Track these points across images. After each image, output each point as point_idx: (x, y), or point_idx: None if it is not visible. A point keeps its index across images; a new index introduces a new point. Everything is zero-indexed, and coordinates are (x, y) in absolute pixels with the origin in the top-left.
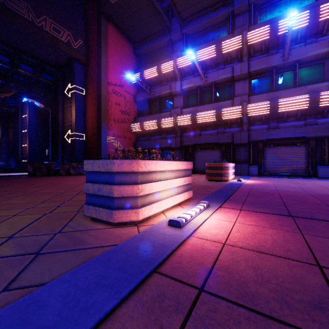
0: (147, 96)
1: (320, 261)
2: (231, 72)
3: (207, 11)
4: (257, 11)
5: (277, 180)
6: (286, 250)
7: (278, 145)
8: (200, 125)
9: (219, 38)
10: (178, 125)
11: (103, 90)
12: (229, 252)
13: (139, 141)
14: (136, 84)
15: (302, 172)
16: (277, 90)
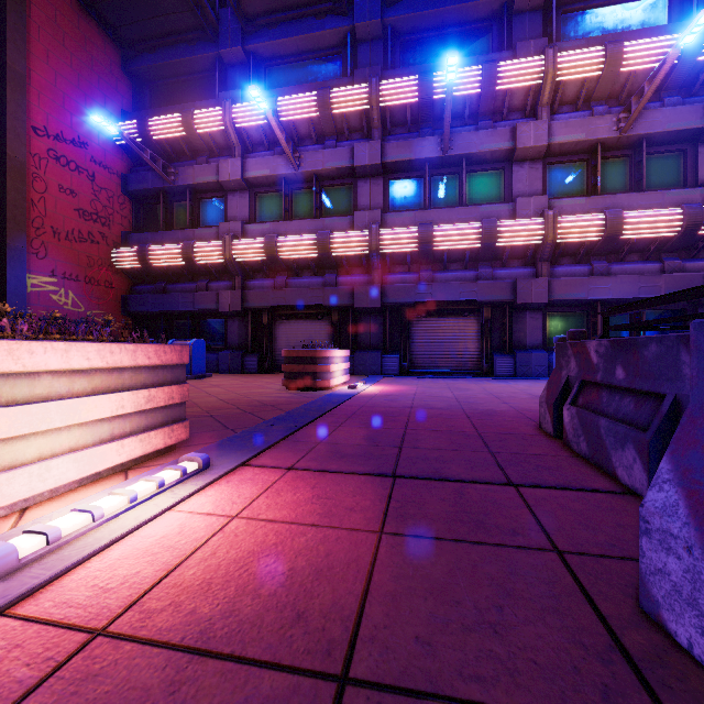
0: (160, 184)
1: (359, 651)
2: (349, 157)
3: (302, 13)
4: (399, 43)
5: (426, 384)
6: (293, 619)
7: (434, 315)
8: (287, 265)
9: (327, 81)
10: (235, 260)
11: (14, 145)
12: (71, 682)
13: (138, 294)
14: (129, 148)
15: (472, 367)
16: (433, 207)
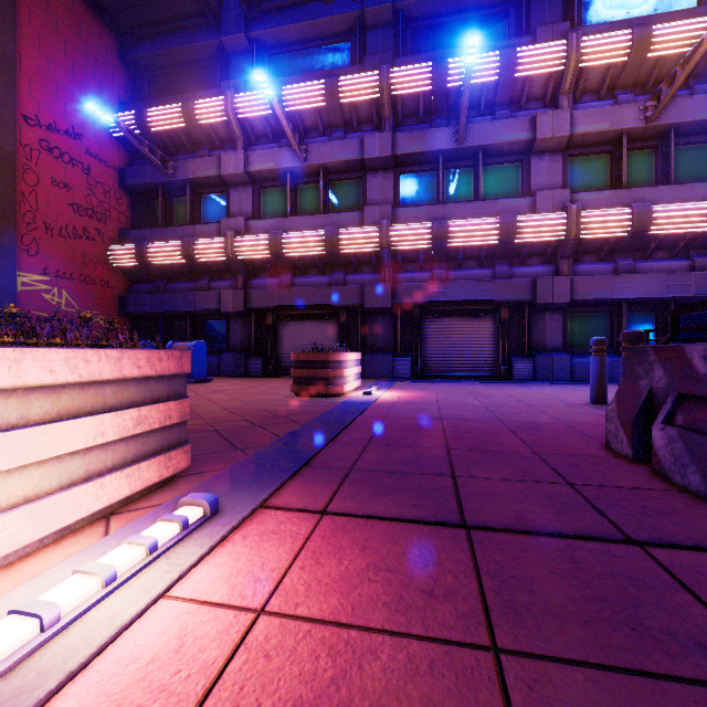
0: (158, 178)
1: None
2: (358, 149)
3: None
4: (411, 29)
5: (445, 389)
6: None
7: (448, 316)
8: (293, 263)
9: (334, 69)
10: (238, 257)
11: (3, 134)
12: None
13: (136, 293)
14: (126, 141)
15: (487, 371)
16: (447, 202)
